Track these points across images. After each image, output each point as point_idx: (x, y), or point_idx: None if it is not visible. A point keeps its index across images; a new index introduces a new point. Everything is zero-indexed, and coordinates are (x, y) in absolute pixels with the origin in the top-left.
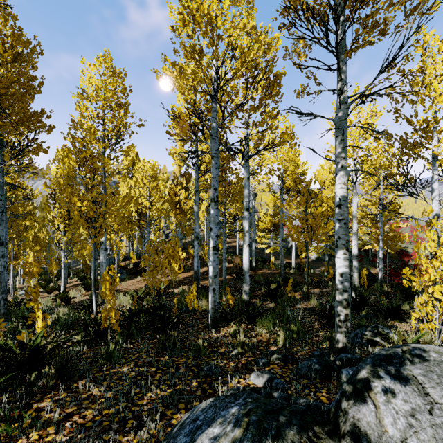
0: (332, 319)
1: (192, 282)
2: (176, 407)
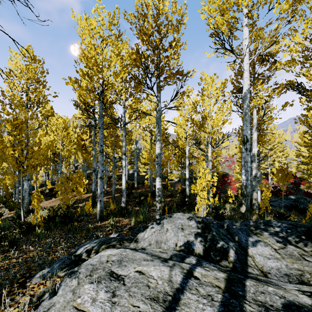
0: (163, 211)
1: None
2: (73, 248)
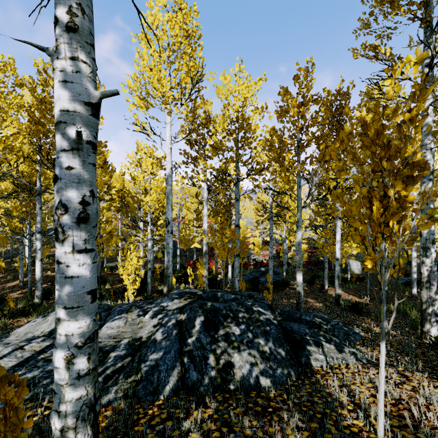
0: None
1: None
2: None
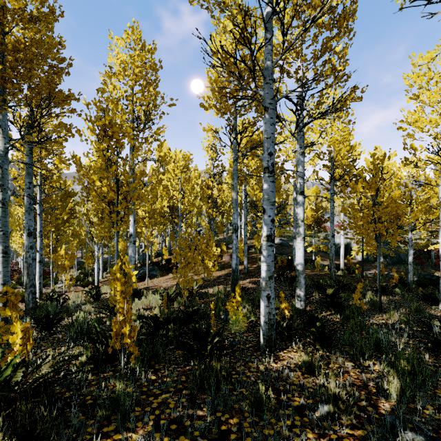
0: None
1: (227, 282)
2: None
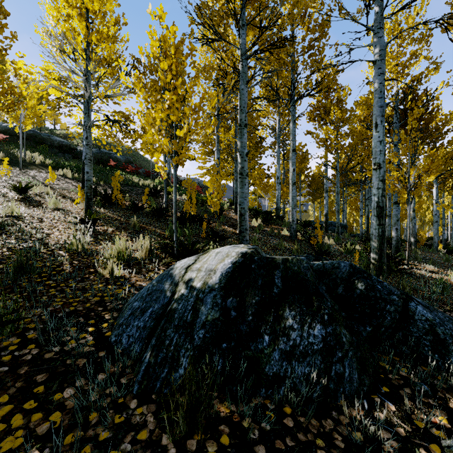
0: None
1: None
2: None
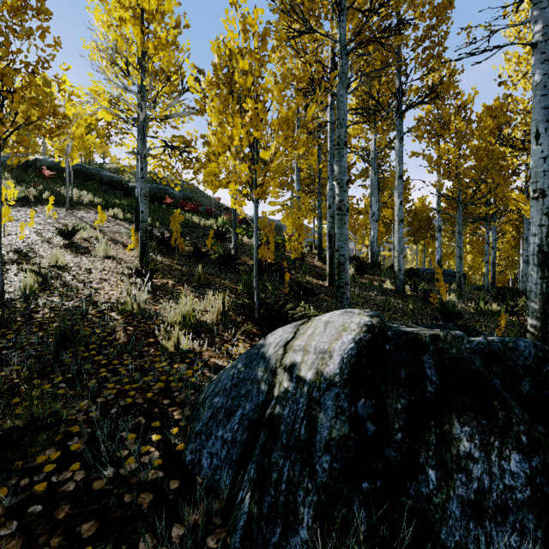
0: None
1: None
2: None
